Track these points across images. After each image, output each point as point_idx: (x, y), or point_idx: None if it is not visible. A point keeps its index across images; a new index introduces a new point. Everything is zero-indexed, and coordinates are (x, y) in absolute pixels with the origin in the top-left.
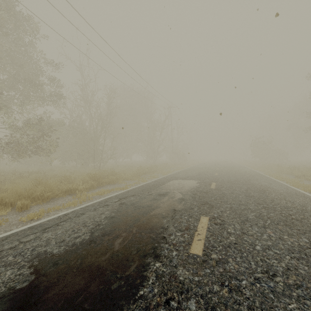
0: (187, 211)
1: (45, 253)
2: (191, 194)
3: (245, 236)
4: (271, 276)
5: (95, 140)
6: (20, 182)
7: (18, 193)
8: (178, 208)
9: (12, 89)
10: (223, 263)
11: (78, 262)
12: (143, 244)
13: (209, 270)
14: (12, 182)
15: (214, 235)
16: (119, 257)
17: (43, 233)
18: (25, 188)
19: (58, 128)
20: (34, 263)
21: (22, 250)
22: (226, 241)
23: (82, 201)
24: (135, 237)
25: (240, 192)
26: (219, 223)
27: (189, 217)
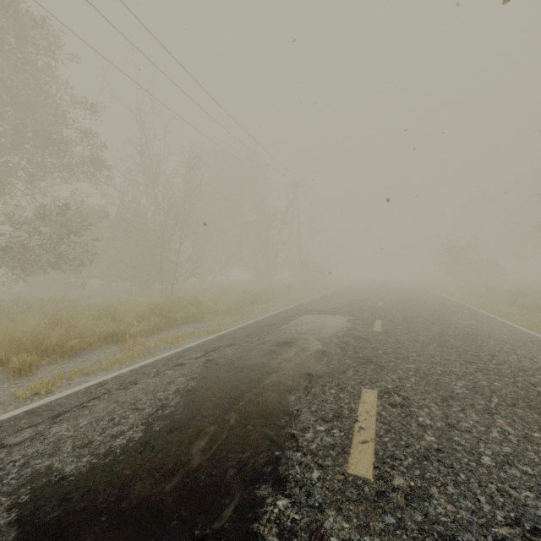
0: (334, 377)
1: (47, 474)
2: (339, 342)
3: (454, 433)
4: (530, 533)
5: (164, 244)
6: (24, 320)
7: (14, 342)
8: (317, 371)
9: (13, 151)
10: (421, 498)
11: (113, 496)
12: (249, 452)
13: (392, 518)
14: (11, 319)
15: (393, 431)
16: (200, 483)
17: (52, 425)
18: (31, 331)
19: (98, 222)
20: (21, 497)
21: (1, 466)
22: (418, 445)
23: (136, 355)
24: (235, 436)
25: (430, 338)
26: (400, 404)
27: (339, 391)
